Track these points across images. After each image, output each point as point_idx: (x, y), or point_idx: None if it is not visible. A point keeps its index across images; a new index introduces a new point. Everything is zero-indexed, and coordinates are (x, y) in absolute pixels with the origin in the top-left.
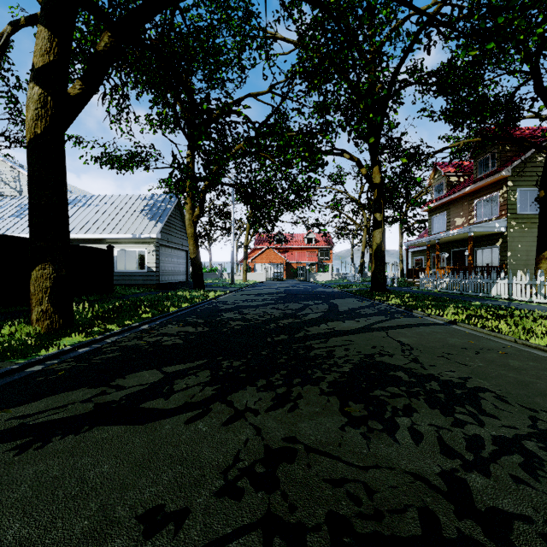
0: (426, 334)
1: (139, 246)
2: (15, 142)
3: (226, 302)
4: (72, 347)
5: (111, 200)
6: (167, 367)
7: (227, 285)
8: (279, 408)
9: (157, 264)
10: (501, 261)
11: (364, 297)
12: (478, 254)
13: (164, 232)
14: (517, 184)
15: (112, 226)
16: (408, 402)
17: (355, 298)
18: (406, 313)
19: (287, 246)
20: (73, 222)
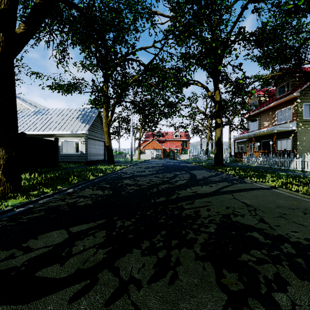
0: (260, 196)
1: (75, 138)
2: None
3: (126, 173)
4: (11, 208)
5: (59, 111)
6: (73, 226)
7: (128, 161)
8: (160, 279)
9: (86, 149)
10: (293, 148)
11: (211, 169)
12: (278, 143)
13: (90, 130)
14: (303, 100)
15: (59, 127)
16: (276, 269)
17: (205, 170)
18: (240, 180)
19: (163, 139)
20: (36, 124)
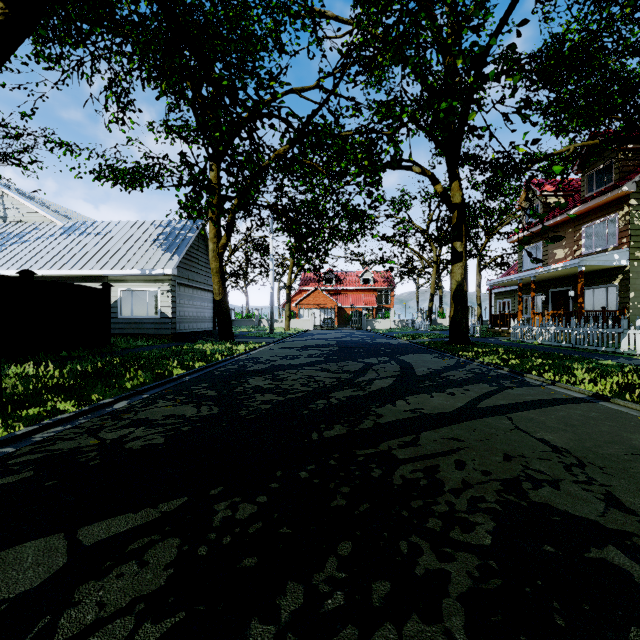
0: (578, 423)
1: (150, 285)
2: (5, 158)
3: (257, 360)
4: None
5: (117, 227)
6: (93, 523)
7: (265, 334)
8: None
9: (173, 308)
10: (621, 305)
11: (443, 352)
12: (587, 295)
13: (183, 267)
14: None
15: (116, 260)
16: None
17: (431, 354)
18: (515, 378)
19: (339, 287)
20: (66, 255)
